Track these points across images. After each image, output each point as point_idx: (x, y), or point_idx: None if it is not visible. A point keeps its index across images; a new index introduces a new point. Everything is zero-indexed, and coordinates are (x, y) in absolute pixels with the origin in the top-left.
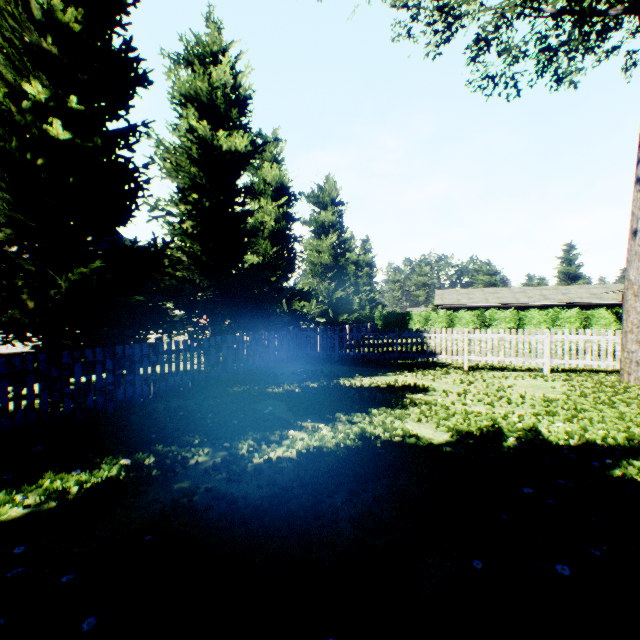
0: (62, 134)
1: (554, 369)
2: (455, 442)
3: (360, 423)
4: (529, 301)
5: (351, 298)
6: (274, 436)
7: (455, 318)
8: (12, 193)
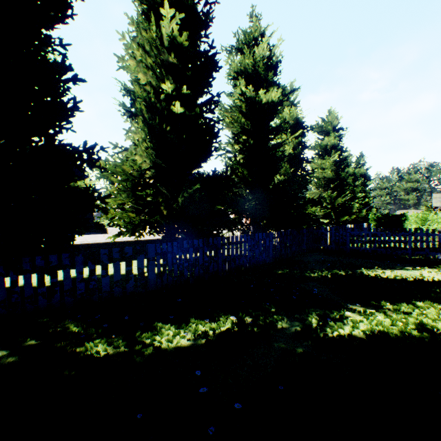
0: (179, 110)
1: None
2: None
3: (411, 314)
4: None
5: (348, 203)
6: (332, 314)
7: None
8: (155, 149)
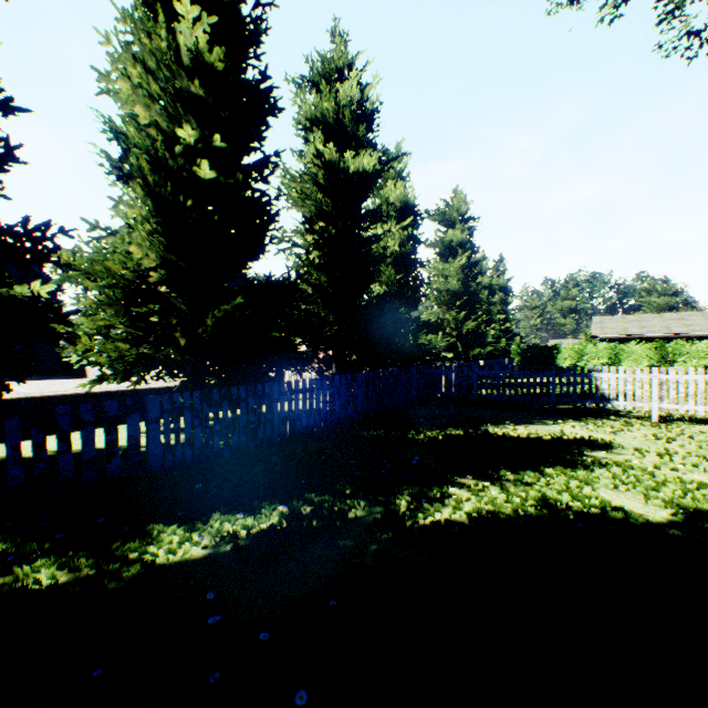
0: (208, 174)
1: None
2: (682, 523)
3: (535, 485)
4: None
5: (482, 329)
6: (432, 493)
7: (621, 352)
8: (166, 236)
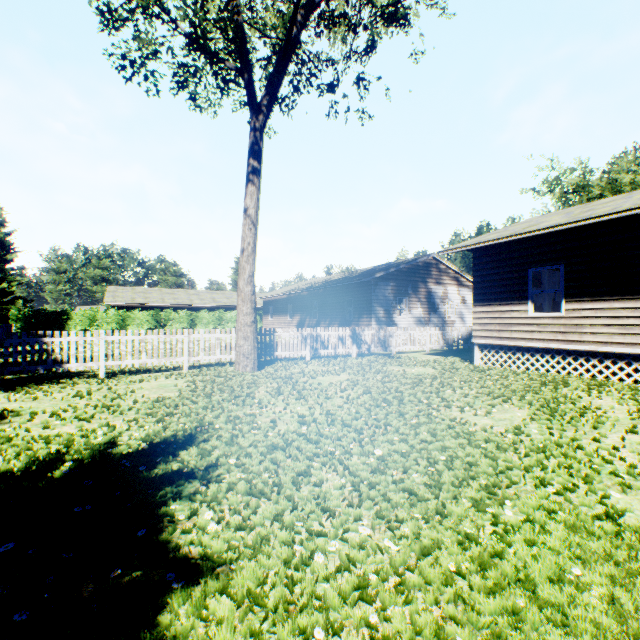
0: None
1: (197, 365)
2: None
3: None
4: (202, 303)
5: None
6: None
7: (129, 318)
8: None
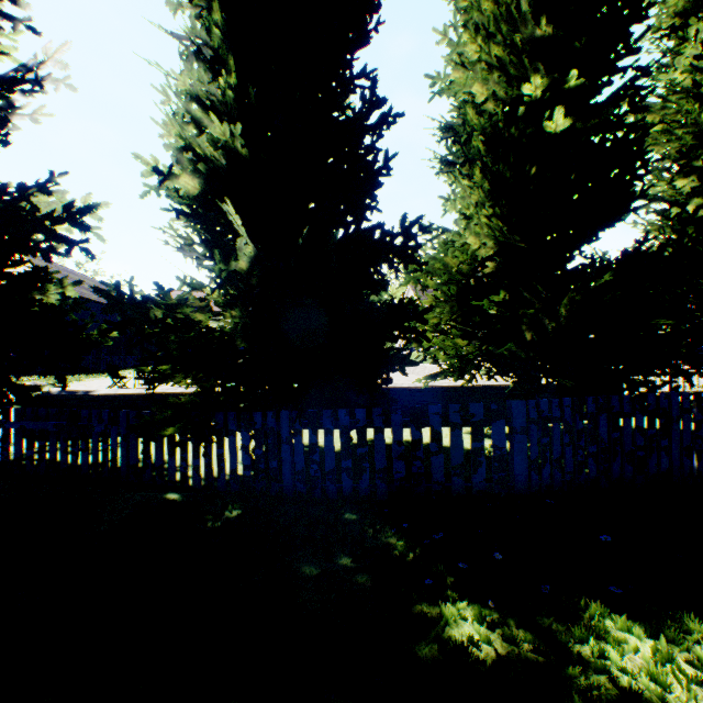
0: (559, 125)
1: None
2: None
3: None
4: None
5: None
6: None
7: None
8: (502, 217)
